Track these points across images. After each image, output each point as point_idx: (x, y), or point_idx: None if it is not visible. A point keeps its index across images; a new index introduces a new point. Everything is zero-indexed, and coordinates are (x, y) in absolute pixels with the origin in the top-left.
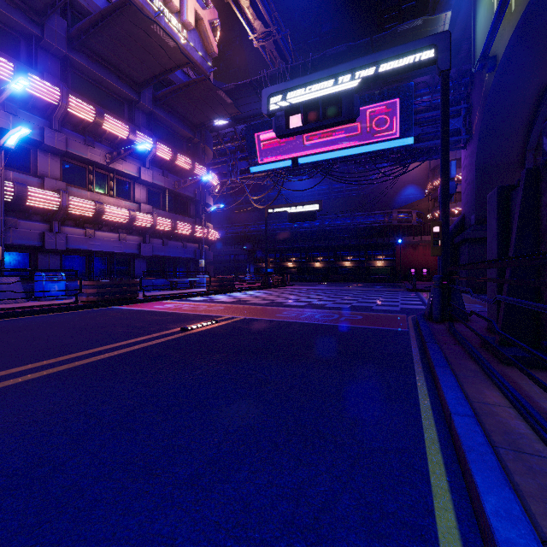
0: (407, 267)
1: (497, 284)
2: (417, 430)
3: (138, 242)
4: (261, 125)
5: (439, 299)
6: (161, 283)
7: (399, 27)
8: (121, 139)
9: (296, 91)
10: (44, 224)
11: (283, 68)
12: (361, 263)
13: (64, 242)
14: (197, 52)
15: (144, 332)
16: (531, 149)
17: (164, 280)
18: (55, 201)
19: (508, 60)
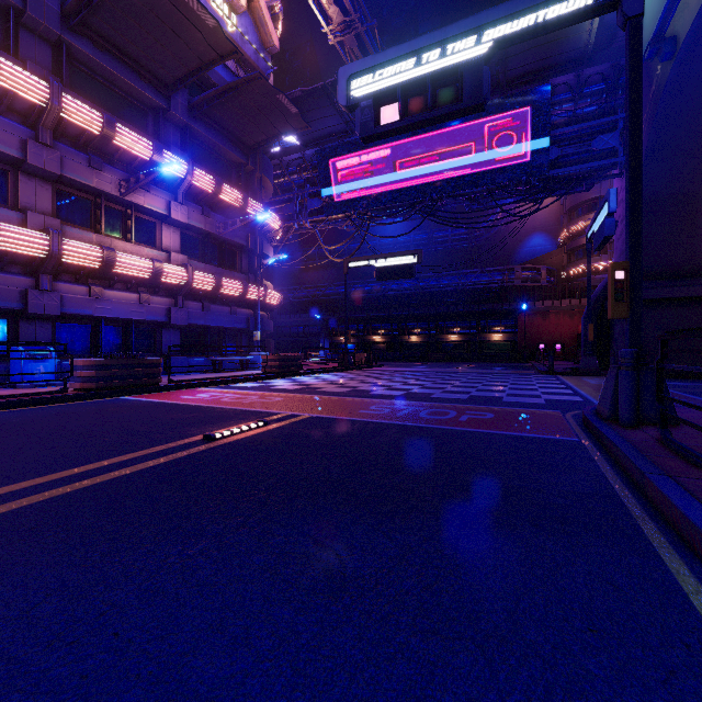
0: (534, 341)
1: None
2: None
3: (168, 305)
4: (338, 148)
5: (632, 389)
6: (201, 363)
7: None
8: (142, 161)
9: (390, 68)
10: (28, 278)
11: None
12: (473, 337)
13: (57, 304)
14: (251, 44)
15: (143, 442)
16: None
17: (204, 359)
18: (42, 244)
19: (694, 40)
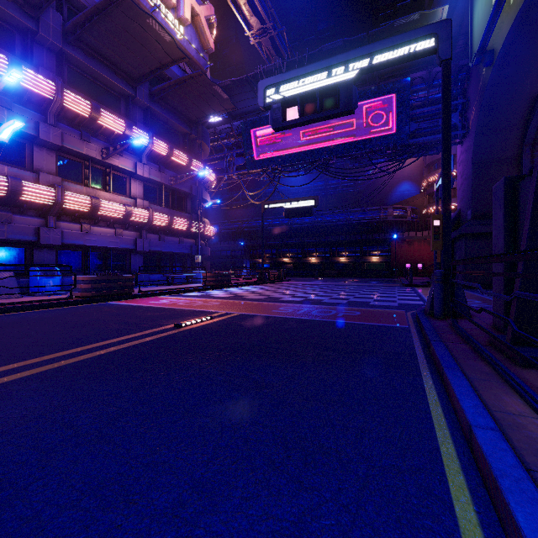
0: (402, 262)
1: (503, 279)
2: (431, 443)
3: (135, 237)
4: (257, 121)
5: (441, 295)
6: (158, 278)
7: (396, 22)
8: (117, 134)
9: (292, 83)
10: (40, 219)
11: (279, 64)
12: (357, 259)
13: (60, 237)
14: (194, 48)
15: (137, 328)
16: (528, 144)
17: (161, 276)
18: (51, 196)
19: (506, 53)
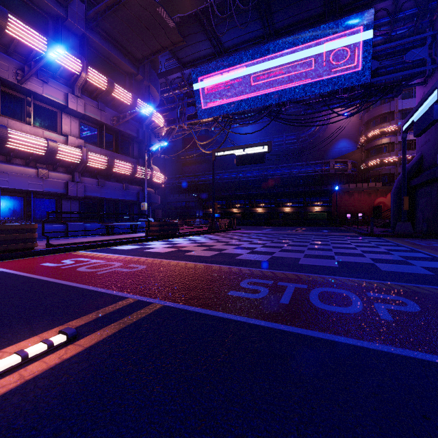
0: (343, 212)
1: None
2: None
3: (66, 180)
4: (208, 67)
5: None
6: (97, 227)
7: None
8: (39, 55)
9: None
10: None
11: None
12: (300, 209)
13: None
14: None
15: None
16: None
17: (100, 224)
18: None
19: None
